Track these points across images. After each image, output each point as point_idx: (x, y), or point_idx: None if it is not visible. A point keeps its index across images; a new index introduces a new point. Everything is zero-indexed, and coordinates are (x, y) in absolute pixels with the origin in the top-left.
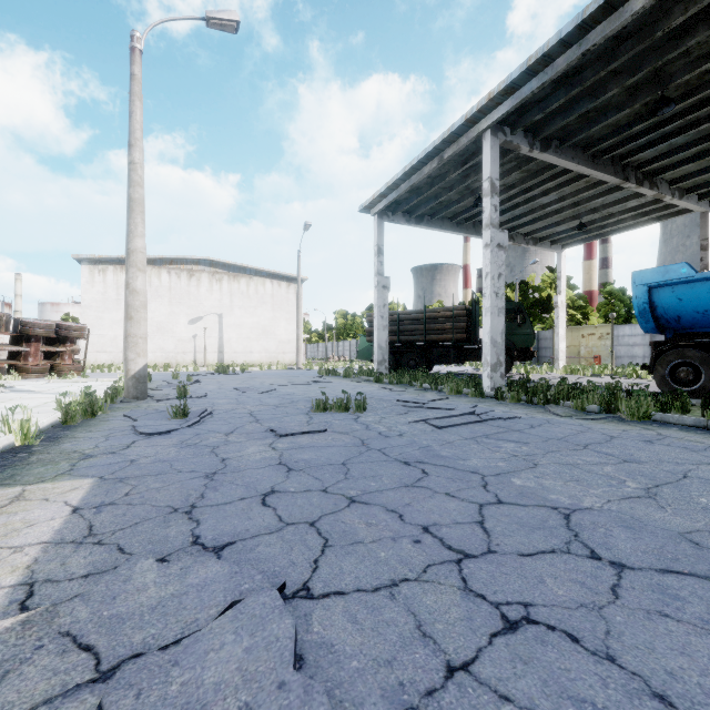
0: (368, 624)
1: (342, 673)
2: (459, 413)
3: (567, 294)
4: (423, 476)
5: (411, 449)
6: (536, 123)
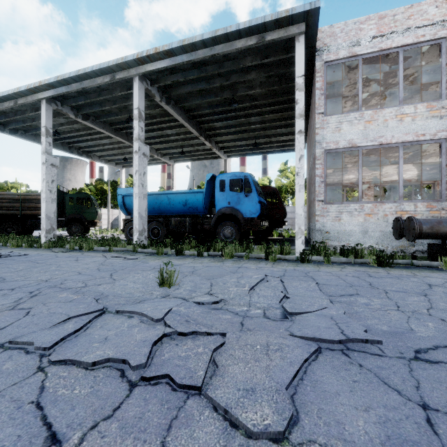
0: None
1: None
2: None
3: None
4: None
5: None
6: (77, 105)
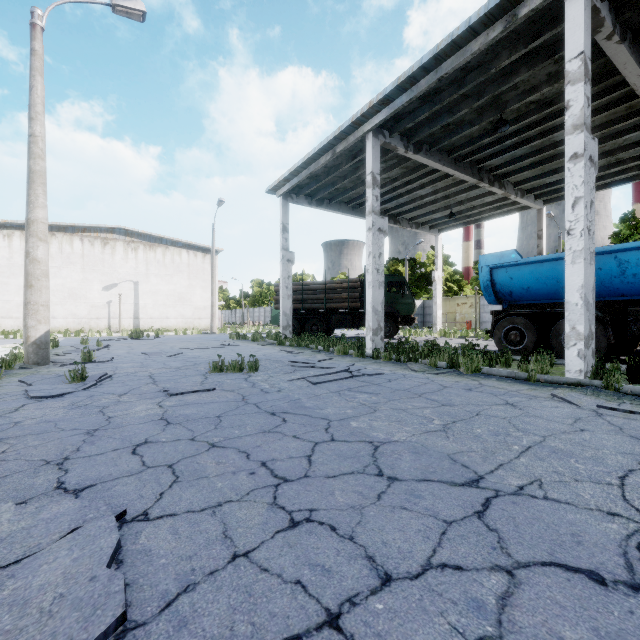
0: (186, 533)
1: (150, 568)
2: (335, 371)
3: (447, 270)
4: (281, 423)
5: (282, 402)
6: (409, 130)
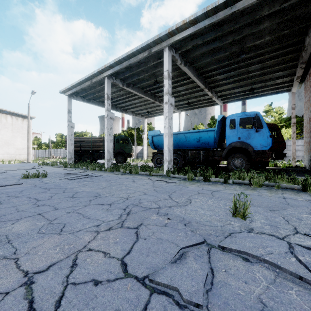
0: (4, 210)
1: None
2: (81, 175)
3: None
4: (47, 190)
5: (51, 186)
6: (124, 78)
